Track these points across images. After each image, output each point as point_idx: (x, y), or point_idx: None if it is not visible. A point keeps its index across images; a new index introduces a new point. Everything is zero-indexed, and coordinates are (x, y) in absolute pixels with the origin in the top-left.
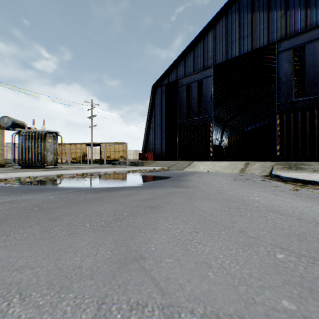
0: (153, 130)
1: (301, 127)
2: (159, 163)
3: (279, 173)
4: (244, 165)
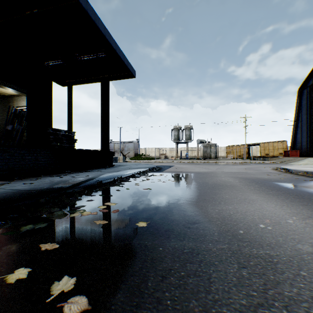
0: (299, 129)
1: None
2: (282, 159)
3: None
4: None
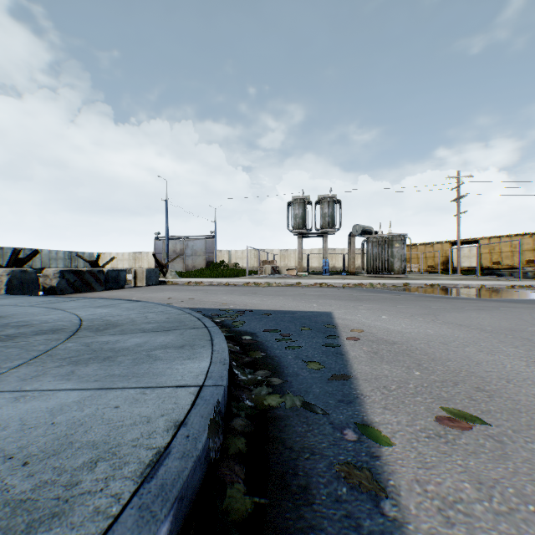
0: None
1: None
2: None
3: None
4: None
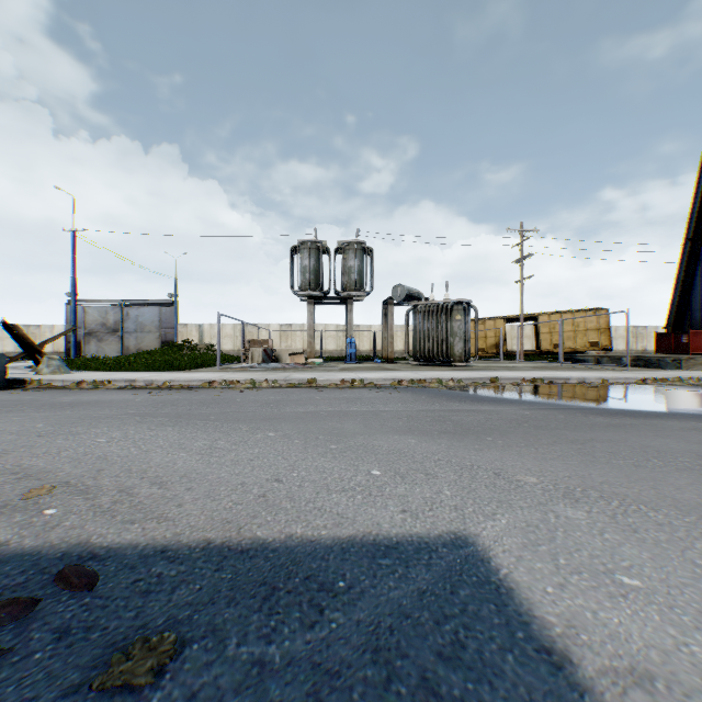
0: None
1: None
2: None
3: None
4: None
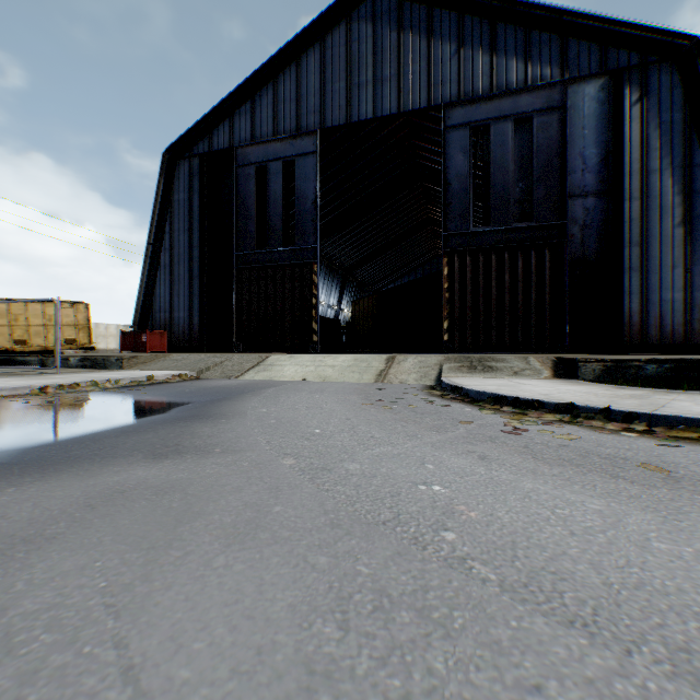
0: (168, 272)
1: (484, 285)
2: (176, 359)
3: (458, 381)
4: (386, 363)
